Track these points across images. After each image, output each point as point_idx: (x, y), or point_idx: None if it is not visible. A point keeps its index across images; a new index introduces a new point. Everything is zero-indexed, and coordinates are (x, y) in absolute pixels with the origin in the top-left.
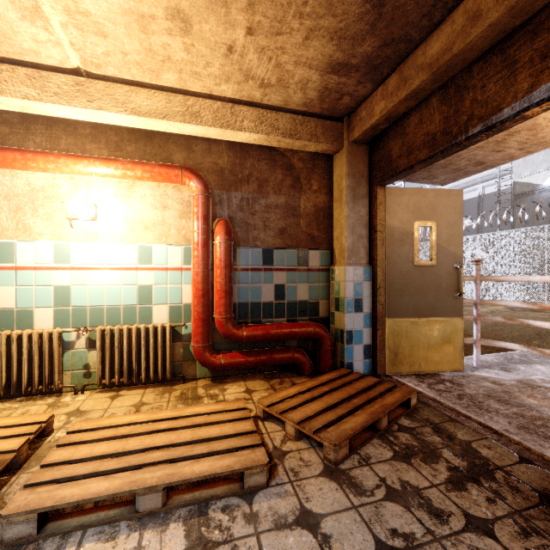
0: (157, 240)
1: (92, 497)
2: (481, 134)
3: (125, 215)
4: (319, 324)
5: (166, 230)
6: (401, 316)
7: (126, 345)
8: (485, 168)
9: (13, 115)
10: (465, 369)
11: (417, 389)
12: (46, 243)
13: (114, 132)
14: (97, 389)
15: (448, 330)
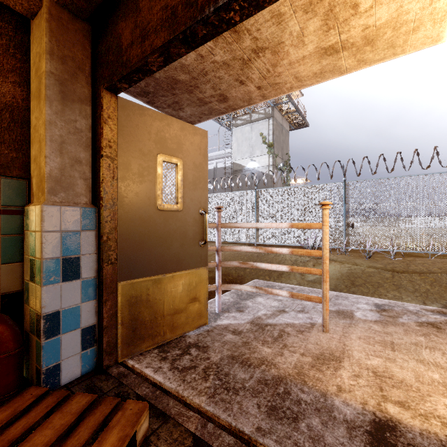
0: None
1: None
2: (235, 2)
3: None
4: None
5: None
6: (141, 276)
7: None
8: (227, 110)
9: None
10: (209, 320)
11: (156, 379)
12: None
13: None
14: None
15: (194, 283)
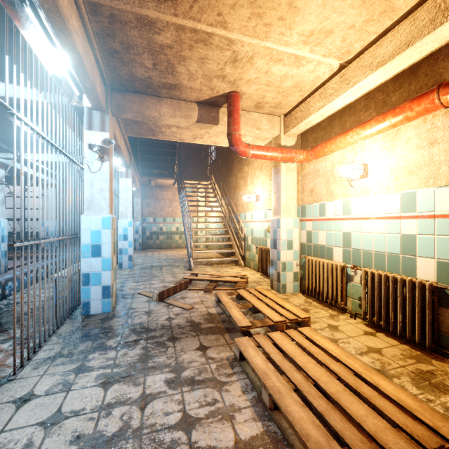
0: (422, 183)
1: (249, 361)
2: None
3: (390, 165)
4: None
5: (433, 170)
6: None
7: (383, 290)
8: None
9: (325, 122)
10: None
11: None
12: (339, 201)
13: (381, 92)
14: (367, 322)
15: None
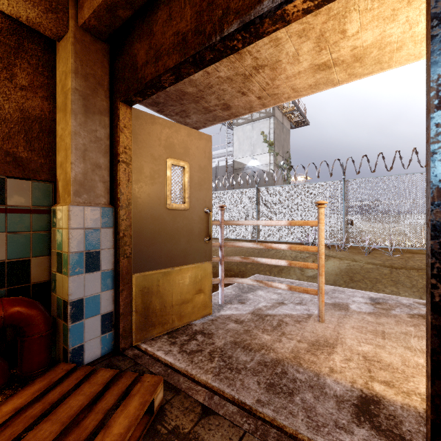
0: None
1: None
2: (238, 33)
3: None
4: (20, 299)
5: None
6: (152, 269)
7: None
8: (230, 116)
9: None
10: (213, 310)
11: (167, 360)
12: None
13: None
14: None
15: (199, 276)
